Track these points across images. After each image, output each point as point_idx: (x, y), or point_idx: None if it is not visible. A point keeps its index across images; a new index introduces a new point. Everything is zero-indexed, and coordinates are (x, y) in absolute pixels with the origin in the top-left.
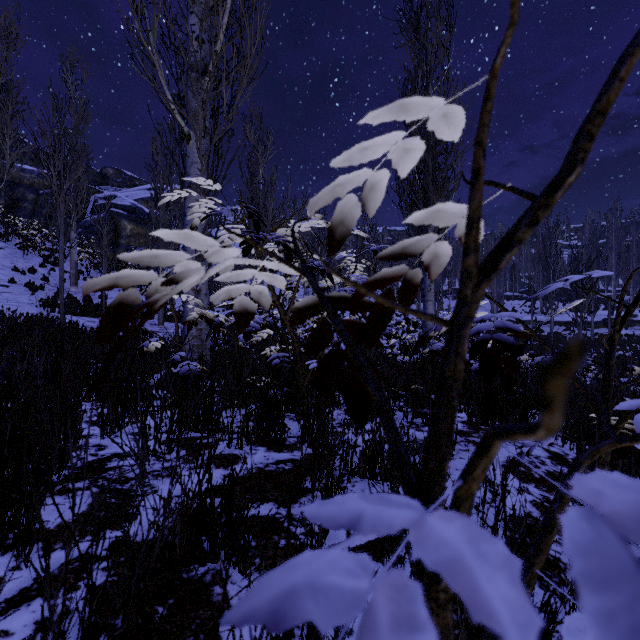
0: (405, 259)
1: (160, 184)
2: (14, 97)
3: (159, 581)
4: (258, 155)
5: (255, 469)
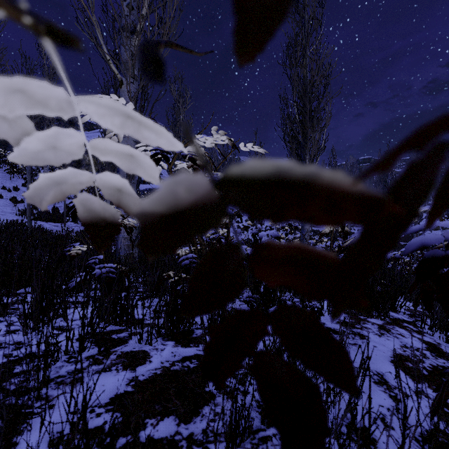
0: None
1: None
2: None
3: None
4: (179, 105)
5: (161, 369)
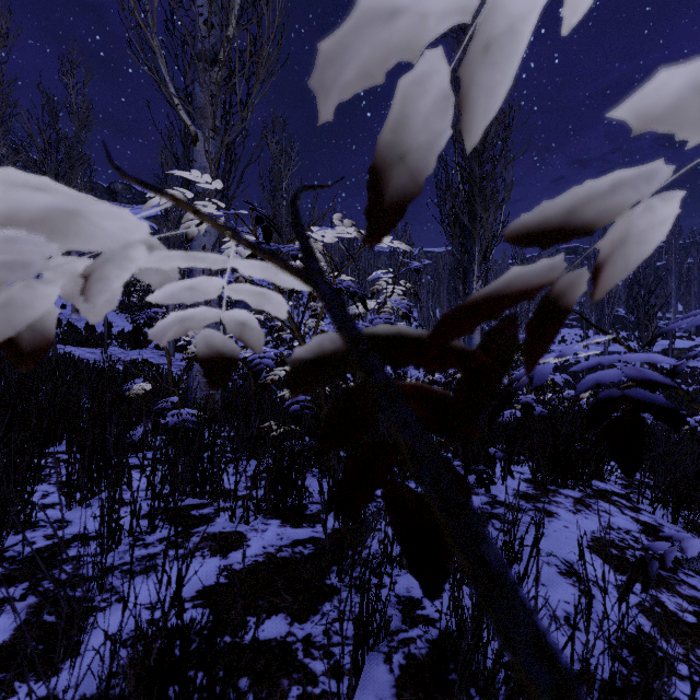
0: (565, 243)
1: None
2: (4, 99)
3: None
4: (281, 167)
5: (263, 556)
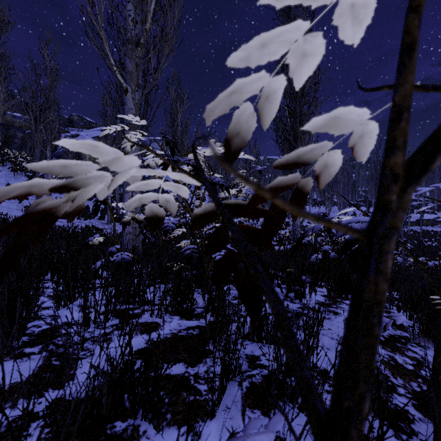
0: (299, 168)
1: (108, 126)
2: (6, 64)
3: (87, 437)
4: (177, 106)
5: (170, 334)
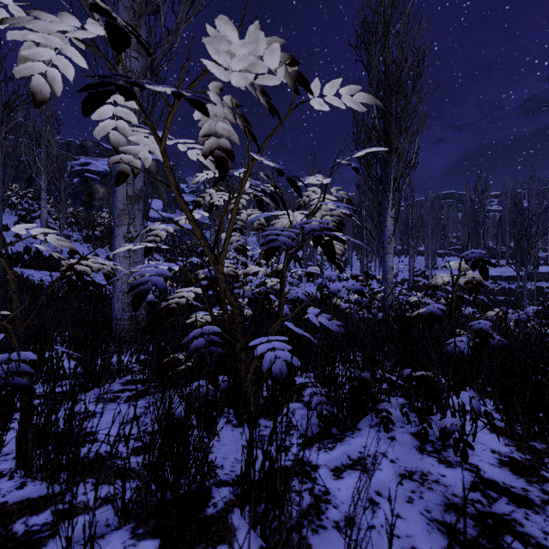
0: None
1: None
2: None
3: None
4: None
5: None
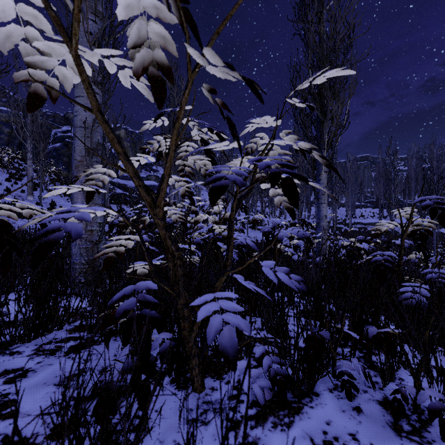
0: None
1: None
2: None
3: None
4: (174, 95)
5: None
